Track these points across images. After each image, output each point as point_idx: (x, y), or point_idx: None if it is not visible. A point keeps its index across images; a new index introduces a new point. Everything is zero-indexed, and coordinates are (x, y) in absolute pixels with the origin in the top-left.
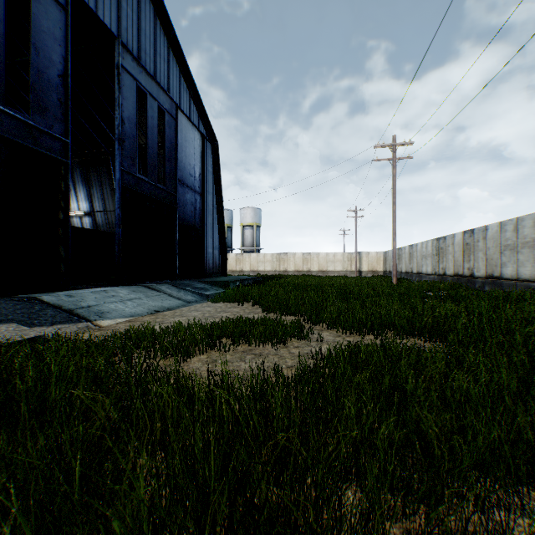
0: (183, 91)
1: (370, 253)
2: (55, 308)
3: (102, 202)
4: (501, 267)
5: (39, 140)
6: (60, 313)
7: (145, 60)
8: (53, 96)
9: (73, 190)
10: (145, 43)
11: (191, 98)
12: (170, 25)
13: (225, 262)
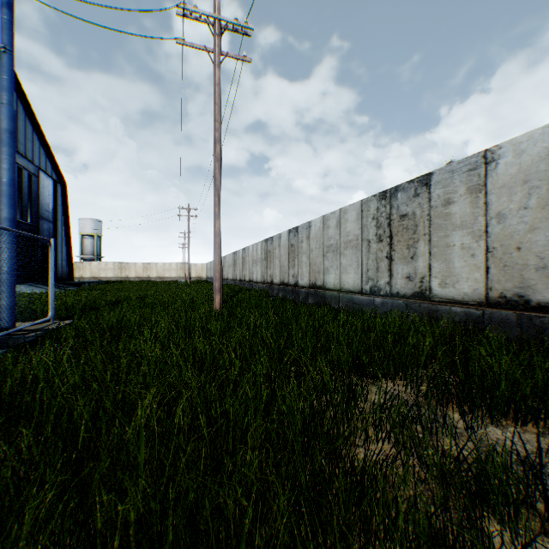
0: (43, 155)
1: (197, 264)
2: None
3: None
4: (229, 274)
5: None
6: None
7: (21, 147)
8: None
9: None
10: (21, 136)
11: (48, 157)
12: (36, 119)
13: (72, 270)
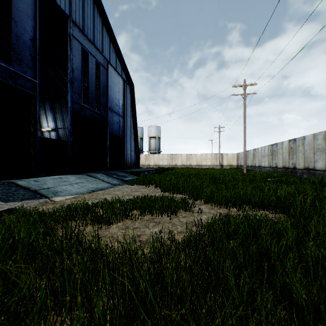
0: (112, 52)
1: (228, 154)
2: (25, 189)
3: (62, 122)
4: (314, 163)
5: (17, 80)
6: (28, 192)
7: (87, 32)
8: (26, 52)
9: (44, 115)
10: (87, 21)
11: (117, 57)
12: (103, 10)
13: (138, 159)
